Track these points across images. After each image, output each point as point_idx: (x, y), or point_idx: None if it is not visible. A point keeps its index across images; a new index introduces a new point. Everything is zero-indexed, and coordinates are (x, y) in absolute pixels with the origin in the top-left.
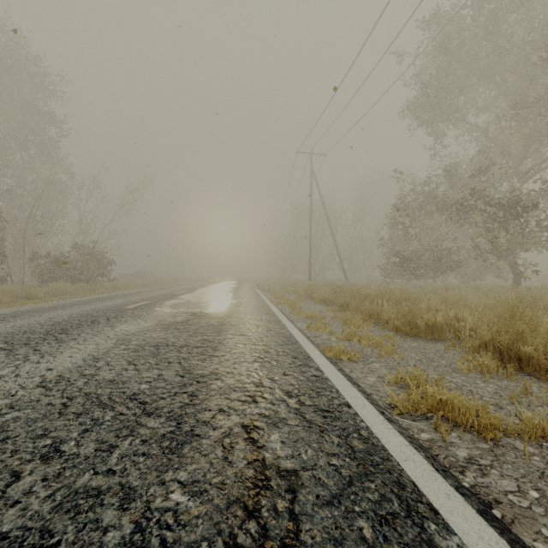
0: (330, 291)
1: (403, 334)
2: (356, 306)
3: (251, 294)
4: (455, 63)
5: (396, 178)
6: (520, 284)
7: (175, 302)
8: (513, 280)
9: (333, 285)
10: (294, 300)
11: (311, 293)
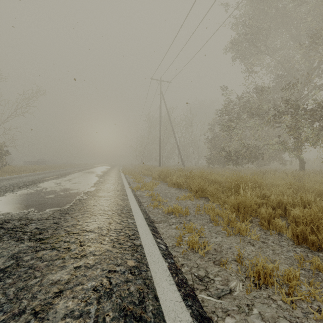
0: (179, 175)
1: (316, 249)
2: (213, 194)
3: (114, 179)
4: (267, 9)
5: (223, 93)
6: (304, 169)
7: (17, 194)
8: (300, 166)
9: (181, 170)
10: (150, 184)
11: (163, 177)
